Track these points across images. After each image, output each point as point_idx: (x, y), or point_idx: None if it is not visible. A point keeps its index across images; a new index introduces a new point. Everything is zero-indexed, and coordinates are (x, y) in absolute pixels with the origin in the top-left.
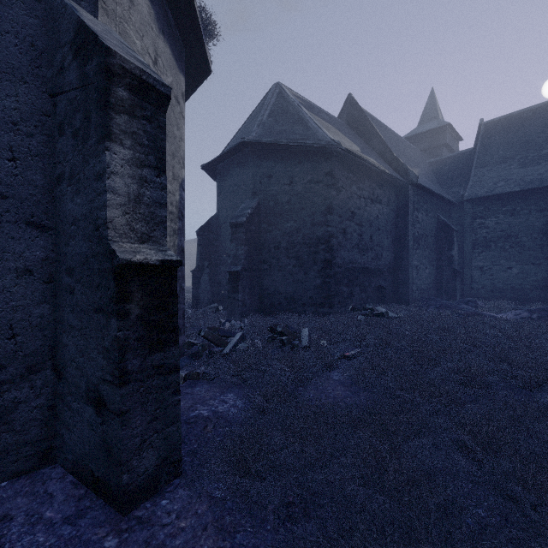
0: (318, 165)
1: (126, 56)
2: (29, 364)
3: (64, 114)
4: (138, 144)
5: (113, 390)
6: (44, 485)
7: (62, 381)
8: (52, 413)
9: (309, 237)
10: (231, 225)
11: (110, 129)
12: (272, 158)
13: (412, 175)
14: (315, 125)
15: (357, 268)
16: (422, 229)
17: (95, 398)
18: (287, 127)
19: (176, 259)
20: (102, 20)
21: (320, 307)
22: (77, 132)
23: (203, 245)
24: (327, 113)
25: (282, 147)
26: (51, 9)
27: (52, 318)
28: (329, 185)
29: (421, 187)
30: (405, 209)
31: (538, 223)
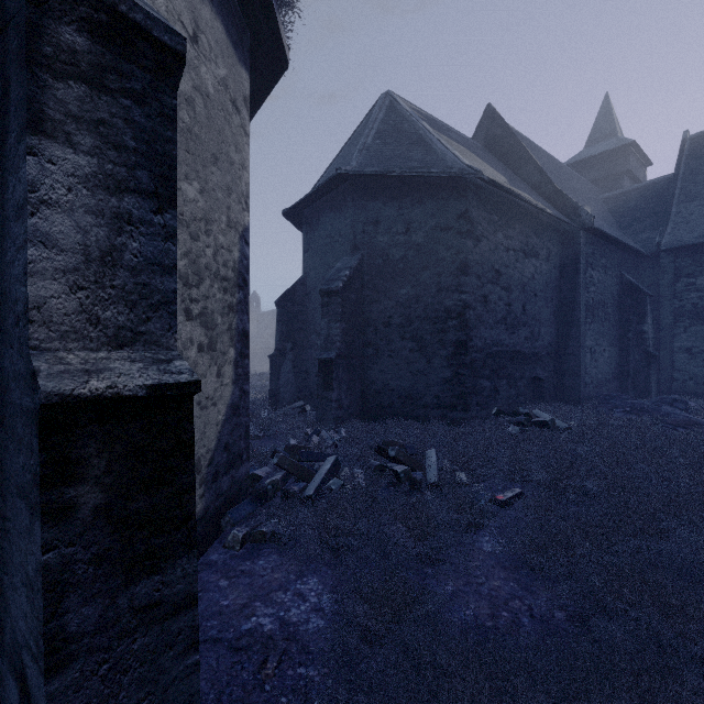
0: (446, 204)
1: None
2: None
3: None
4: (111, 145)
5: (37, 677)
6: None
7: None
8: None
9: (434, 309)
10: (322, 293)
11: (41, 110)
12: (380, 197)
13: (584, 216)
14: (442, 147)
15: (504, 352)
16: (599, 293)
17: (18, 672)
18: (401, 151)
19: (188, 378)
20: None
21: (450, 411)
22: None
23: (284, 320)
24: (457, 132)
25: (395, 180)
26: None
27: None
28: (463, 232)
29: (598, 233)
30: (574, 265)
31: None
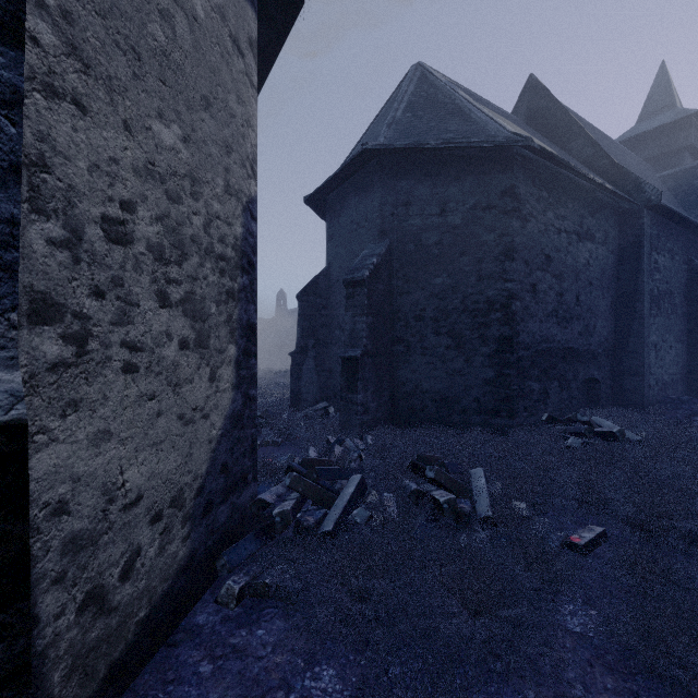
0: (488, 180)
1: None
2: None
3: None
4: None
5: None
6: None
7: None
8: None
9: (473, 300)
10: (346, 284)
11: None
12: (411, 174)
13: (649, 192)
14: (483, 115)
15: (555, 350)
16: (664, 281)
17: None
18: (435, 123)
19: None
20: None
21: (493, 417)
22: None
23: (306, 315)
24: (496, 107)
25: (428, 155)
26: None
27: None
28: (508, 211)
29: (665, 212)
30: (635, 249)
31: None
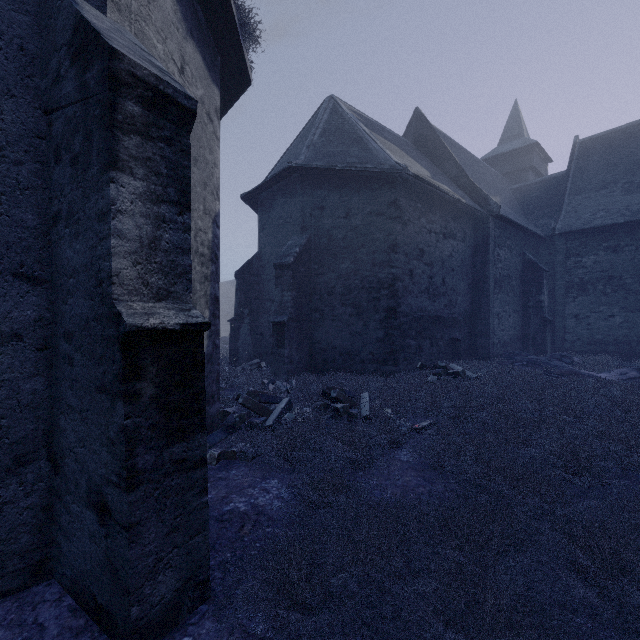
0: (379, 194)
1: (137, 59)
2: (17, 454)
3: (61, 135)
4: (153, 173)
5: (119, 494)
6: (35, 610)
7: (60, 475)
8: (47, 515)
9: (369, 280)
10: (276, 267)
11: (117, 155)
12: (325, 186)
13: (493, 205)
14: (376, 146)
15: (427, 317)
16: (505, 269)
17: (98, 502)
18: (342, 148)
19: (203, 320)
20: (112, 16)
21: (382, 365)
22: (76, 158)
23: (242, 289)
24: (390, 131)
25: (337, 173)
26: (45, 3)
27: (47, 394)
28: (393, 218)
29: (504, 219)
30: (484, 245)
31: None
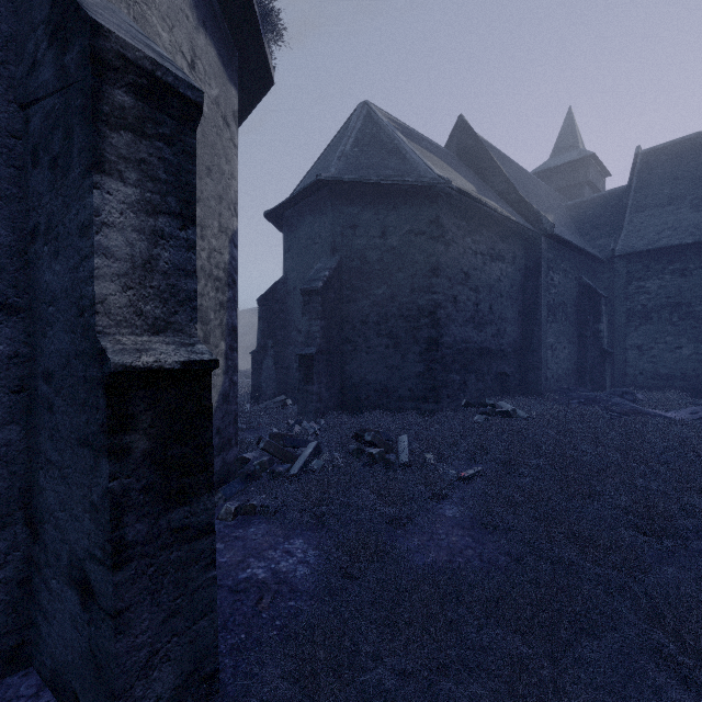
0: (419, 211)
1: (129, 39)
2: None
3: (39, 134)
4: (149, 178)
5: (103, 573)
6: None
7: (39, 543)
8: (25, 591)
9: (408, 308)
10: (303, 292)
11: (102, 154)
12: (358, 202)
13: (546, 223)
14: (416, 157)
15: (472, 349)
16: (559, 295)
17: (80, 580)
18: (377, 159)
19: (209, 357)
20: None
21: (423, 403)
22: (55, 160)
23: (266, 318)
24: (431, 141)
25: (372, 187)
26: None
27: (25, 445)
28: (434, 237)
29: (558, 239)
30: (536, 268)
31: None
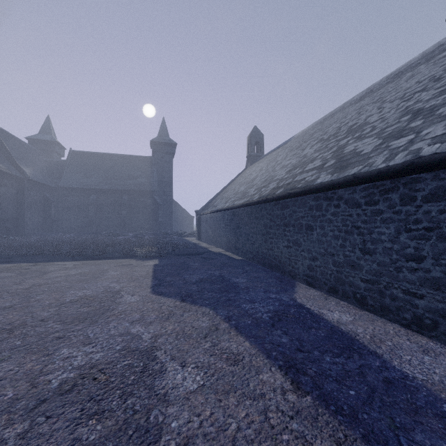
0: None
1: None
2: None
3: None
4: None
5: None
6: None
7: None
8: None
9: None
10: None
11: None
12: None
13: (27, 175)
14: None
15: None
16: (34, 199)
17: None
18: None
19: None
20: None
21: None
22: None
23: None
24: None
25: None
26: None
27: None
28: None
29: (33, 180)
30: (23, 190)
31: (87, 202)
